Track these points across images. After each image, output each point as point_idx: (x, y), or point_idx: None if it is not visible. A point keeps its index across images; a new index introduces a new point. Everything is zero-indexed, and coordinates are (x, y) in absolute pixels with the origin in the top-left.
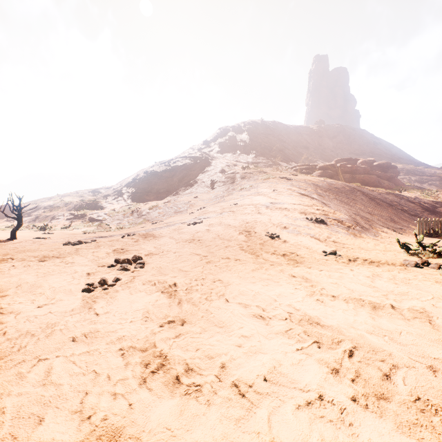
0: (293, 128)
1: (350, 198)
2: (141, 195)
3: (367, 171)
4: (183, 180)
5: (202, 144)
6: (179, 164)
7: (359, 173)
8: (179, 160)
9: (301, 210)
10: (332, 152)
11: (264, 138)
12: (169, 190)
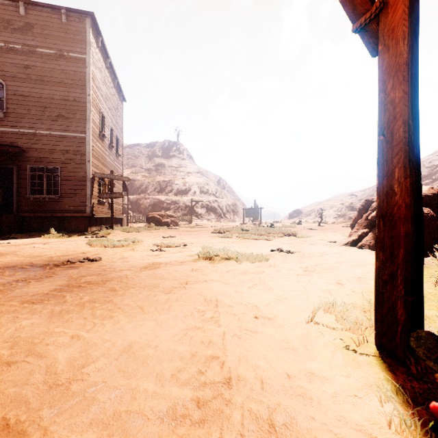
0: None
1: None
2: None
3: None
4: (437, 179)
5: None
6: (434, 163)
7: None
8: (436, 159)
9: None
10: None
11: None
12: None
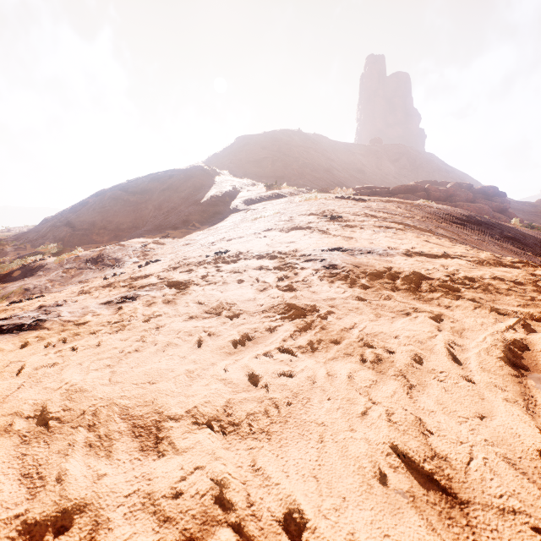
0: (343, 145)
1: (505, 239)
2: (87, 233)
3: (470, 198)
4: (162, 208)
5: (209, 159)
6: (159, 180)
7: (459, 200)
8: (161, 175)
9: (538, 297)
10: (395, 180)
11: (303, 152)
12: (137, 225)
